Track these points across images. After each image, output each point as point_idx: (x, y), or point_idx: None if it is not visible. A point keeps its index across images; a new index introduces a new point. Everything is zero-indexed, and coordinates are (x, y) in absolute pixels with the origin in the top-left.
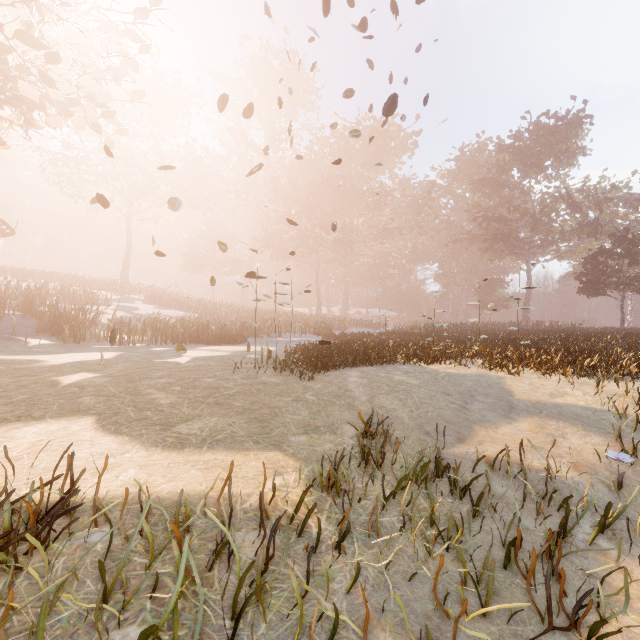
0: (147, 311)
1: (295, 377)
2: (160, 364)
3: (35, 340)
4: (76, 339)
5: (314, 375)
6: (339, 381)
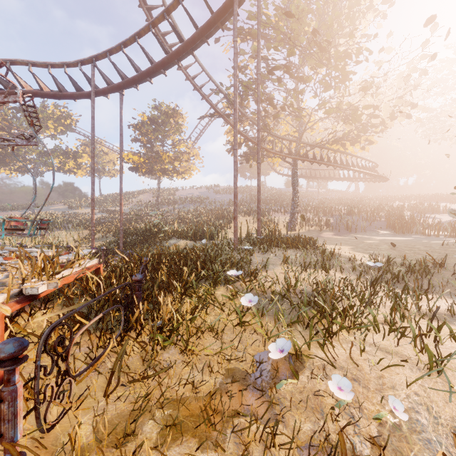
0: None
1: None
2: (417, 242)
3: (383, 231)
4: (402, 232)
5: None
6: None
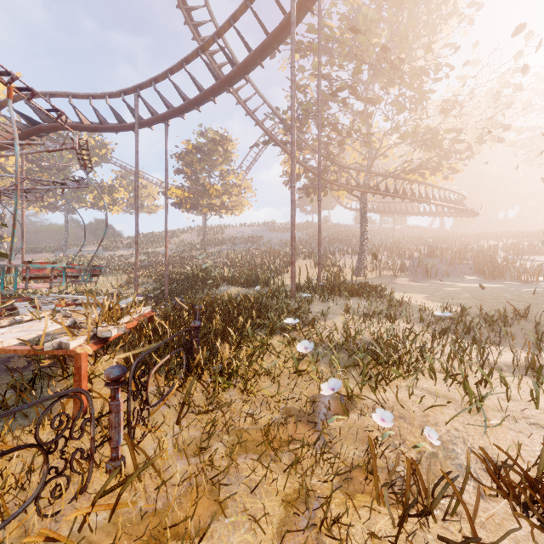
0: None
1: None
2: (506, 289)
3: (469, 277)
4: (493, 277)
5: None
6: None
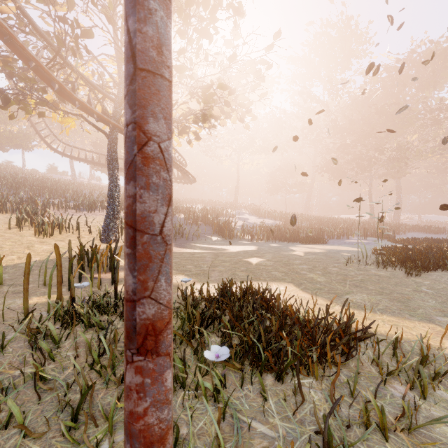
0: (253, 220)
1: (399, 273)
2: (290, 255)
3: (213, 237)
4: (230, 237)
5: (416, 273)
6: (445, 280)
